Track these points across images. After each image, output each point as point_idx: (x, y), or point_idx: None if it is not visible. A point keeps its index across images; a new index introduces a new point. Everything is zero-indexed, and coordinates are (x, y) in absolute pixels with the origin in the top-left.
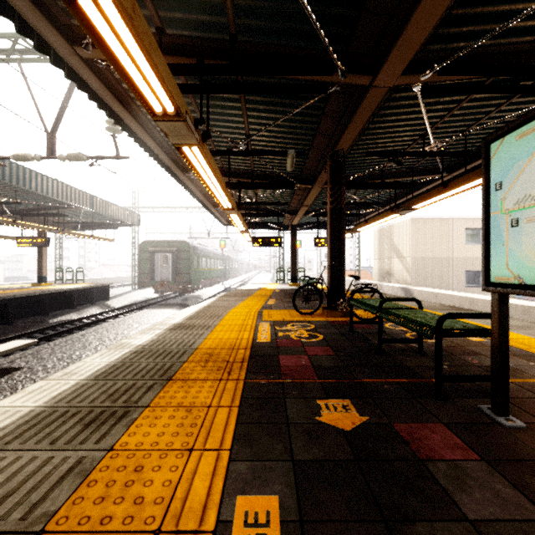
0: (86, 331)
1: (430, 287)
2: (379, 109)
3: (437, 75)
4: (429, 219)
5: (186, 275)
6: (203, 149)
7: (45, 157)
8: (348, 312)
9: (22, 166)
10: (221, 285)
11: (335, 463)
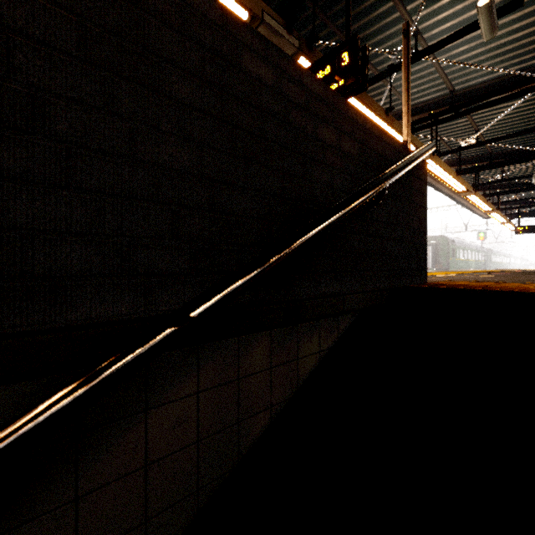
0: None
1: None
2: None
3: None
4: None
5: (444, 263)
6: (475, 194)
7: None
8: None
9: None
10: None
11: None
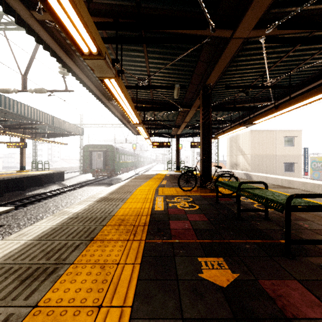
0: (48, 200)
1: (261, 173)
2: (234, 56)
3: (277, 29)
4: (261, 131)
5: (112, 165)
6: (118, 81)
7: (20, 90)
8: (214, 189)
9: (8, 97)
10: (133, 171)
11: (218, 321)
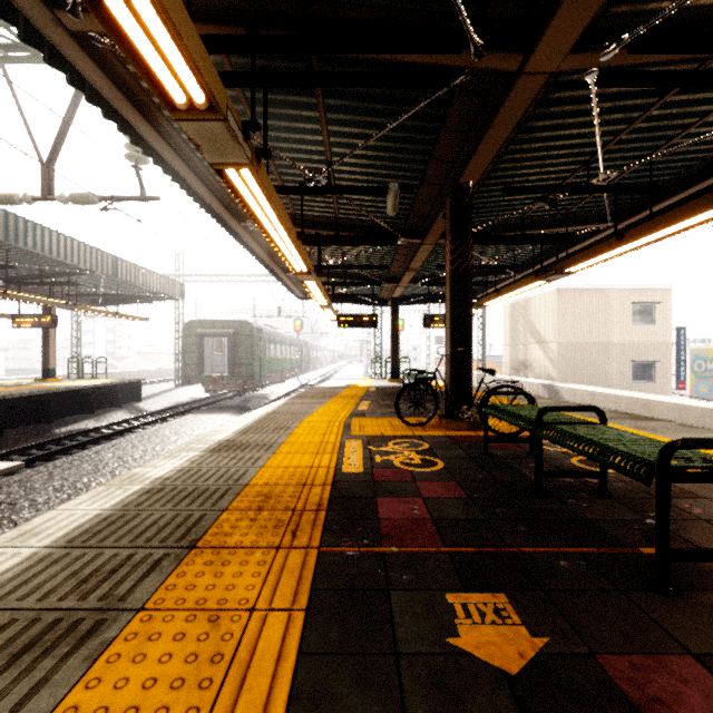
0: (103, 446)
1: (582, 384)
2: (525, 118)
3: (627, 52)
4: (581, 290)
5: (248, 367)
6: (259, 173)
7: (39, 198)
8: (477, 422)
9: (14, 214)
10: (295, 380)
11: None
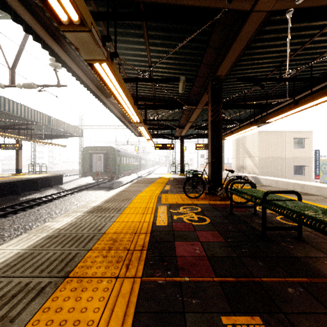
0: (41, 207)
1: (270, 176)
2: (250, 41)
3: None
4: (270, 132)
5: (113, 168)
6: (112, 66)
7: (7, 85)
8: (224, 196)
9: None
10: (135, 174)
11: None
